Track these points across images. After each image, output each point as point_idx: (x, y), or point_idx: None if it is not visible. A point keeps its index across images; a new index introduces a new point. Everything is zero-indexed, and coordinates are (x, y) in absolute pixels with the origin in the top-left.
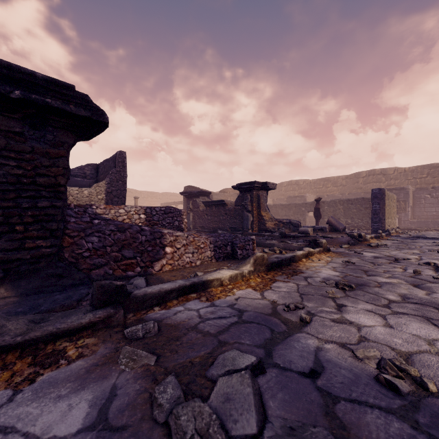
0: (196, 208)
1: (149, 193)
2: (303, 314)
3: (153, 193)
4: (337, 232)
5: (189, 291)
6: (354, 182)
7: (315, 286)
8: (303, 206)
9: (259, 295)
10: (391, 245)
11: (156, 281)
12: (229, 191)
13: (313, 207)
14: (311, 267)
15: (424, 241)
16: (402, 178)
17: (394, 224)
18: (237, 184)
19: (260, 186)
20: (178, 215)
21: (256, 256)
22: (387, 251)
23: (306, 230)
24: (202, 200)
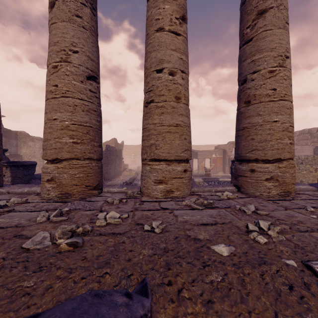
0: None
1: (194, 146)
2: None
3: (197, 146)
4: None
5: None
6: None
7: None
8: None
9: None
10: None
11: None
12: (220, 146)
13: None
14: None
15: None
16: None
17: None
18: None
19: None
20: None
21: None
22: None
23: None
24: None
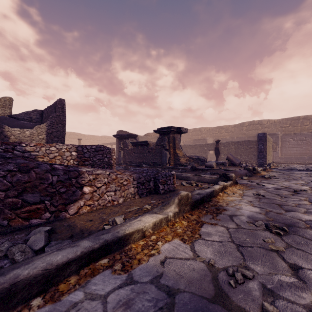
0: (126, 147)
1: (91, 136)
2: (268, 304)
3: (95, 136)
4: (234, 165)
5: (99, 256)
6: (240, 130)
7: (247, 230)
8: (205, 146)
9: (190, 251)
10: (278, 177)
11: (65, 231)
12: (151, 134)
13: (213, 147)
14: (230, 202)
15: (298, 172)
16: (273, 126)
17: (271, 159)
18: (158, 129)
19: (175, 130)
20: (108, 152)
21: (181, 196)
22: (280, 182)
23: (211, 164)
24: (130, 141)
